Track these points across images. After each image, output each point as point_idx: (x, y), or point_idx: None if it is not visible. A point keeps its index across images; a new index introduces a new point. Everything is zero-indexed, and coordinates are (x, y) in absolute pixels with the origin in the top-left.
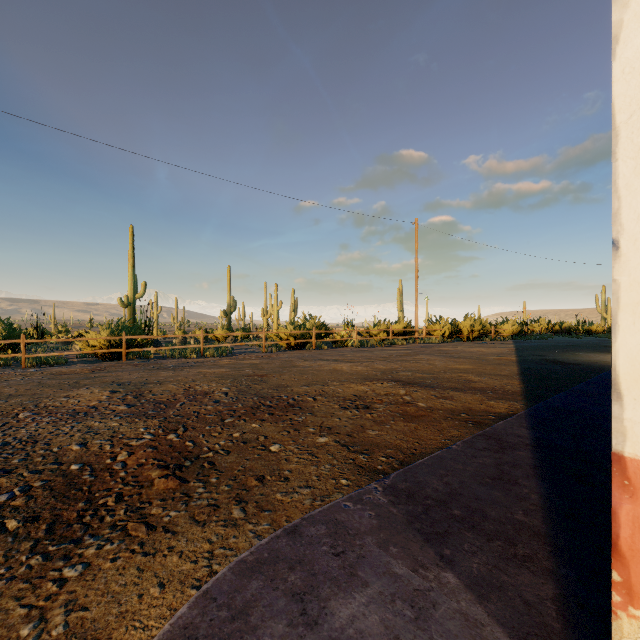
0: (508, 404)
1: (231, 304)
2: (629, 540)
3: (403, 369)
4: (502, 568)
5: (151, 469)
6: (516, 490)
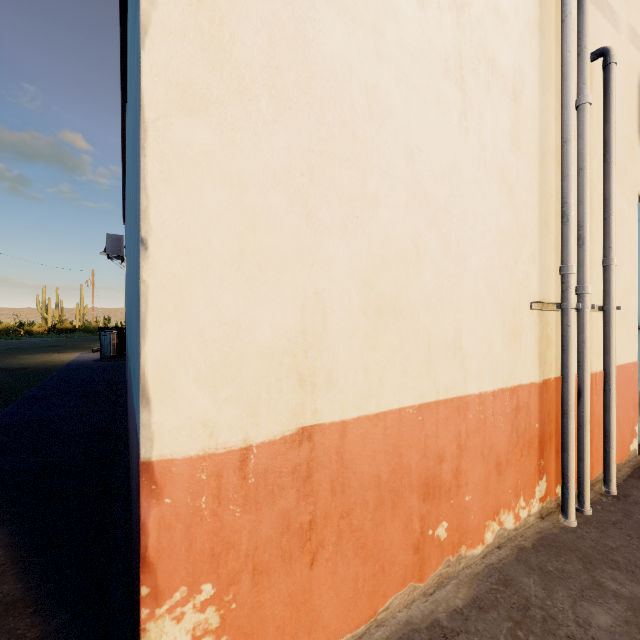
0: None
1: None
2: (156, 543)
3: None
4: None
5: None
6: None
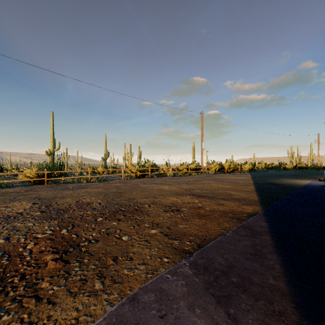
0: (253, 207)
1: (106, 154)
2: None
3: (196, 188)
4: (267, 322)
5: (47, 254)
6: (266, 262)
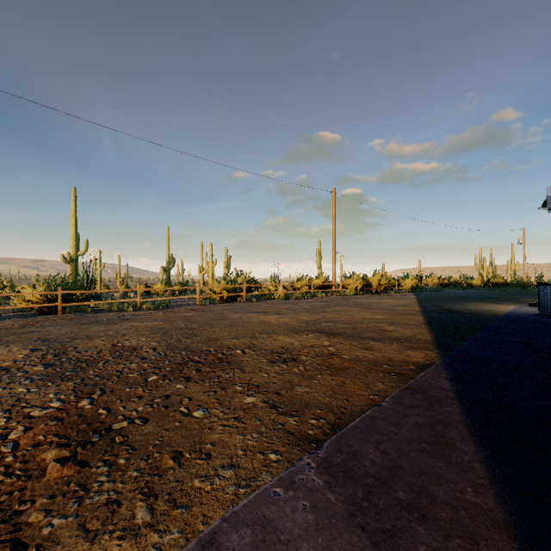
0: (424, 353)
1: (170, 261)
2: None
3: (325, 320)
4: None
5: (47, 450)
6: (457, 458)
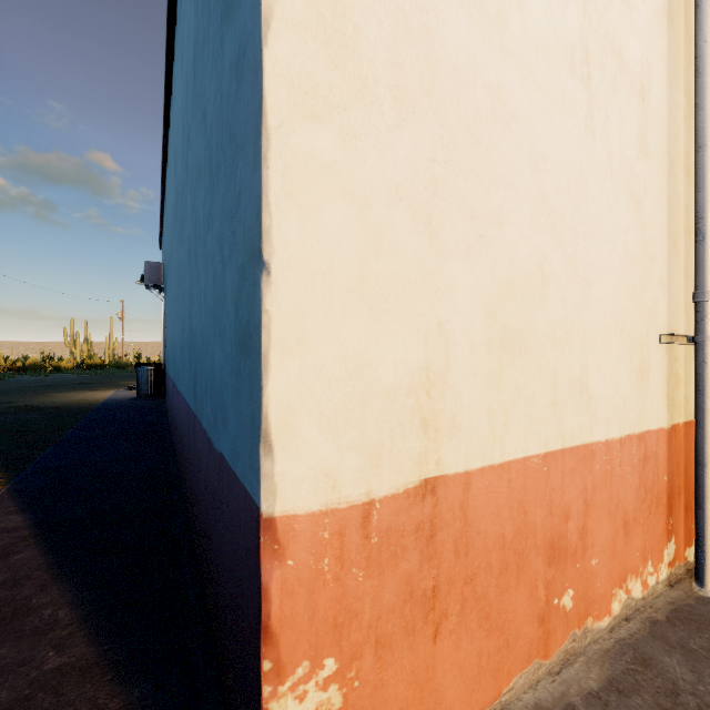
0: None
1: None
2: (279, 611)
3: None
4: None
5: None
6: (33, 621)
